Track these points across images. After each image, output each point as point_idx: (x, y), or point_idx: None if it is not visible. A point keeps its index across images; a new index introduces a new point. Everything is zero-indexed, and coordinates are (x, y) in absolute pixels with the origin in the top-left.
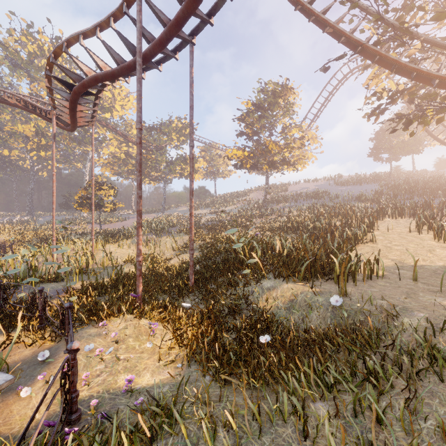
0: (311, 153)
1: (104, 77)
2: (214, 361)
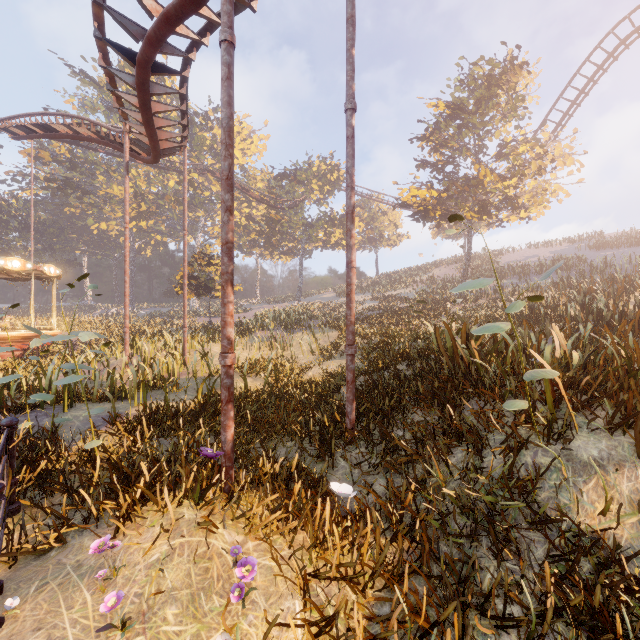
0: (557, 185)
1: (178, 8)
2: None
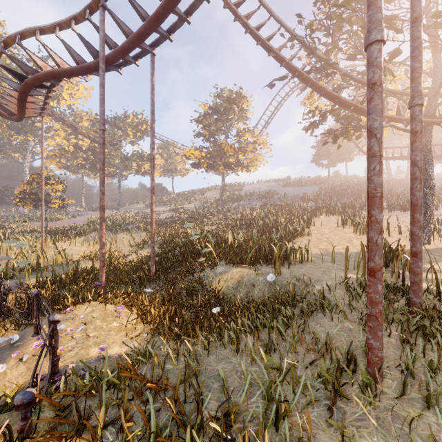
0: (262, 157)
1: (61, 74)
2: (175, 328)
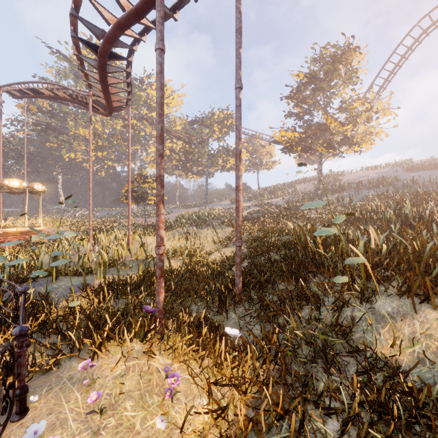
0: (380, 129)
1: (127, 20)
2: None
